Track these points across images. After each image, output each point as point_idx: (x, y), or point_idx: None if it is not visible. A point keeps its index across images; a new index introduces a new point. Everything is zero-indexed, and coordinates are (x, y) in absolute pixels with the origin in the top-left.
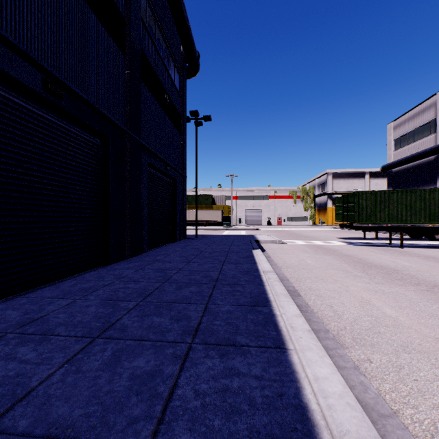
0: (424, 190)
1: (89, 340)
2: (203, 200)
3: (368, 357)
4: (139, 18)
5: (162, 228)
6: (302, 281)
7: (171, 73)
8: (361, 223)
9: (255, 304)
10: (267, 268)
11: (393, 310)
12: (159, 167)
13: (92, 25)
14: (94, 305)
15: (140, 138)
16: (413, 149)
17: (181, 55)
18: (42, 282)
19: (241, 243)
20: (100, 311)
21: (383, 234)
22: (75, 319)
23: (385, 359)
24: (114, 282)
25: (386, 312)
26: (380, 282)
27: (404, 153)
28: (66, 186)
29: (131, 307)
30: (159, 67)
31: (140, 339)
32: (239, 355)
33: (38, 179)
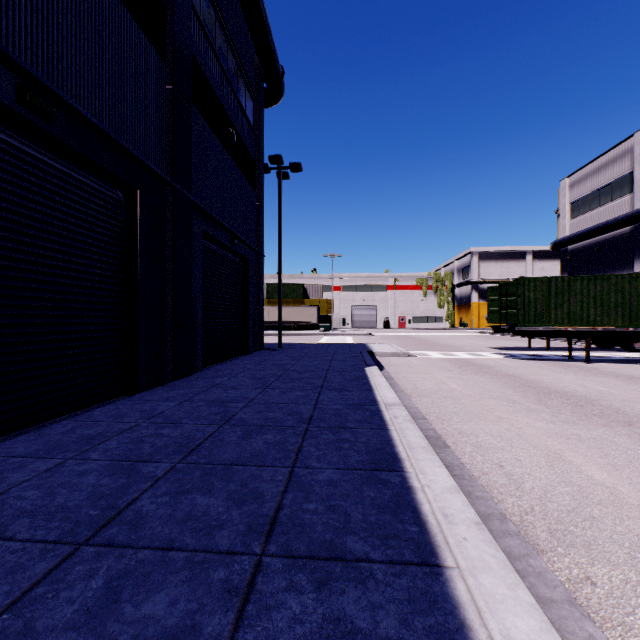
0: (621, 276)
1: (68, 550)
2: (290, 292)
3: (586, 573)
4: (188, 4)
5: (227, 333)
6: (446, 419)
7: (241, 97)
8: (528, 325)
9: (376, 467)
10: (391, 398)
11: (604, 472)
12: (221, 239)
13: (109, 6)
14: (95, 471)
15: (190, 193)
16: (599, 216)
17: (256, 70)
18: (19, 426)
19: (347, 356)
20: (103, 482)
21: (554, 341)
22: (54, 502)
23: (617, 577)
24: (140, 424)
25: (594, 476)
26: (570, 420)
27: (585, 223)
28: (62, 267)
29: (160, 475)
30: (221, 85)
31: (165, 546)
32: (352, 584)
33: (11, 253)
